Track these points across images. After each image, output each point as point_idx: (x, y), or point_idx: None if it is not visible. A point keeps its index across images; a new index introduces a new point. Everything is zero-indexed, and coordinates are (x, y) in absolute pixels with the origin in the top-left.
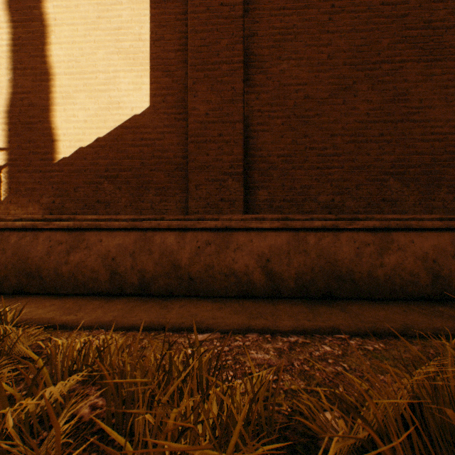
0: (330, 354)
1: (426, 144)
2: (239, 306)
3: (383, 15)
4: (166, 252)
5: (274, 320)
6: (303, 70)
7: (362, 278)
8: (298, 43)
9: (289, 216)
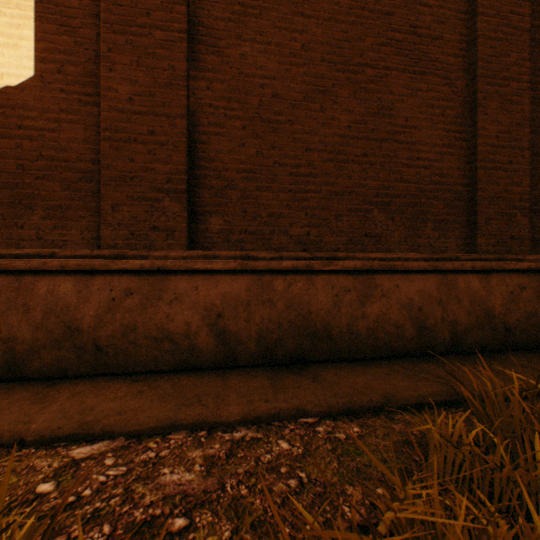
0: (286, 456)
1: (412, 171)
2: (172, 385)
3: (367, 8)
4: (55, 307)
5: (217, 405)
6: (272, 58)
7: (342, 334)
8: (264, 22)
9: (251, 253)
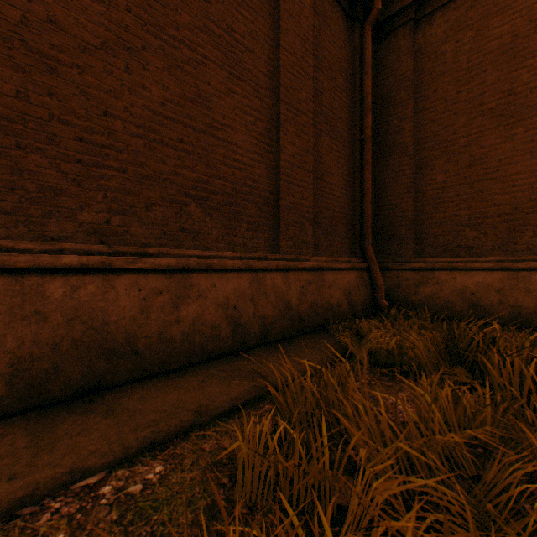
0: None
1: (229, 170)
2: None
3: None
4: None
5: None
6: None
7: (152, 344)
8: None
9: (3, 243)
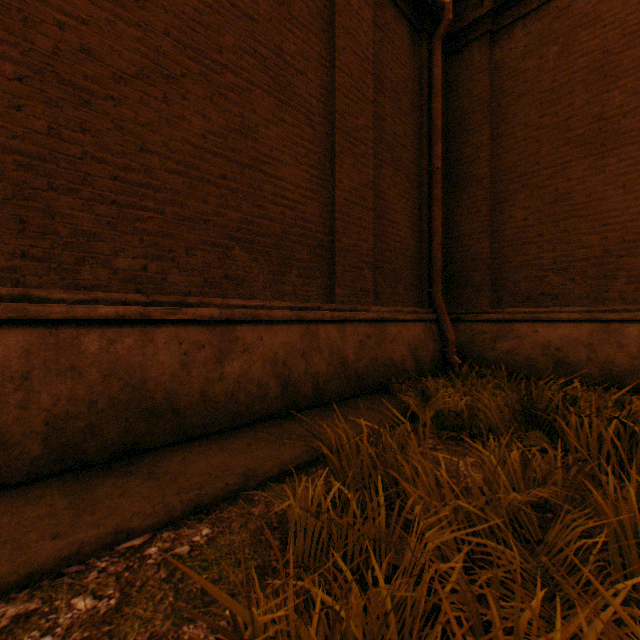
0: (85, 623)
1: (278, 209)
2: None
3: None
4: None
5: None
6: None
7: (193, 404)
8: None
9: (36, 292)
